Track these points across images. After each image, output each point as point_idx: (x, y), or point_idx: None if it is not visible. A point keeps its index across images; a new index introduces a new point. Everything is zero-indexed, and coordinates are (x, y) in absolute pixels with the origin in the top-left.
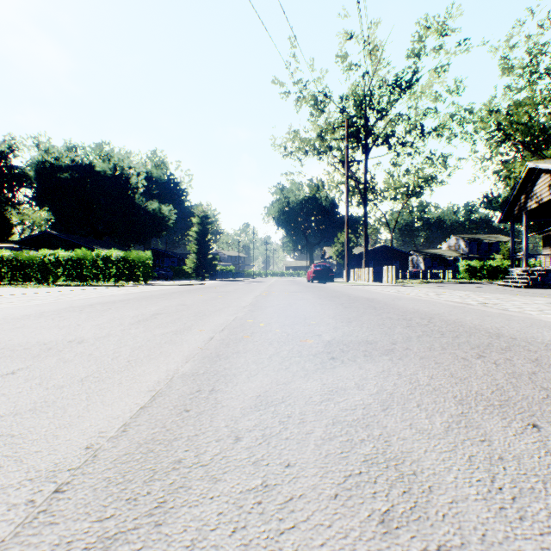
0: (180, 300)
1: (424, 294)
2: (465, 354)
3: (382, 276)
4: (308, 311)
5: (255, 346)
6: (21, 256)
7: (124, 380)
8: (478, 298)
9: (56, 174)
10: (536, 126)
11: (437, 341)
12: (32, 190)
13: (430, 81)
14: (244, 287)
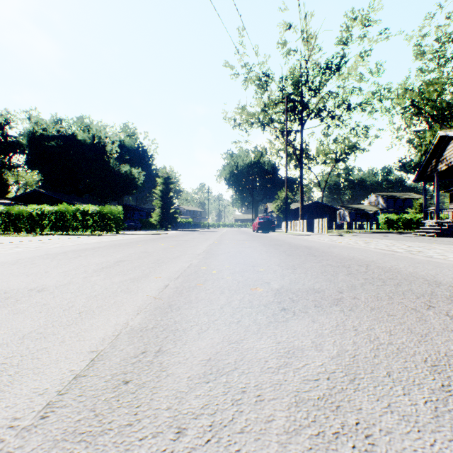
0: (143, 248)
1: (354, 242)
2: (413, 304)
3: (316, 227)
4: (256, 258)
5: (207, 295)
6: (12, 210)
7: (67, 337)
8: (402, 246)
9: (44, 142)
10: (444, 101)
11: (381, 289)
12: (24, 156)
13: (355, 64)
14: (200, 236)
